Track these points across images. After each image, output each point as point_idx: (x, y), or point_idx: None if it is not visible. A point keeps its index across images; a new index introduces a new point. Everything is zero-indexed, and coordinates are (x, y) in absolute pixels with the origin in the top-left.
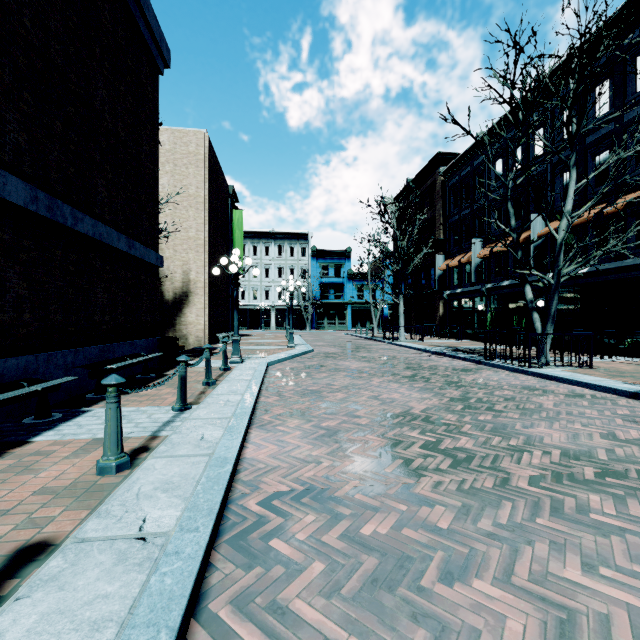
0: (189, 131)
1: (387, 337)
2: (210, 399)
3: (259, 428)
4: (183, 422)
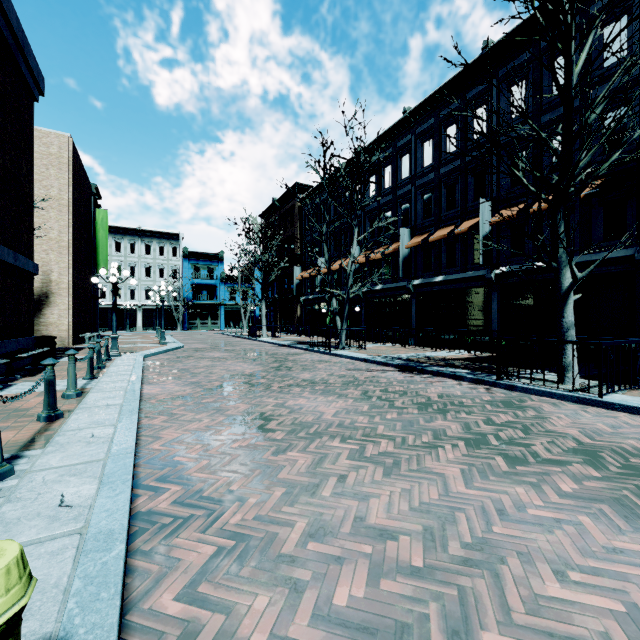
0: (50, 133)
1: None
2: (108, 374)
3: (148, 384)
4: (97, 383)
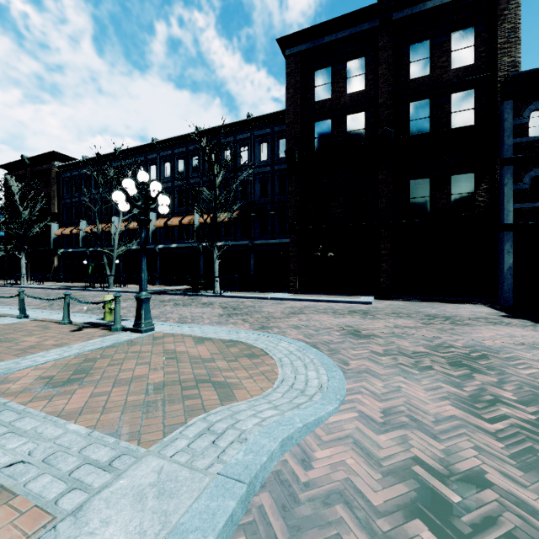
0: None
1: (5, 283)
2: None
3: None
4: None
